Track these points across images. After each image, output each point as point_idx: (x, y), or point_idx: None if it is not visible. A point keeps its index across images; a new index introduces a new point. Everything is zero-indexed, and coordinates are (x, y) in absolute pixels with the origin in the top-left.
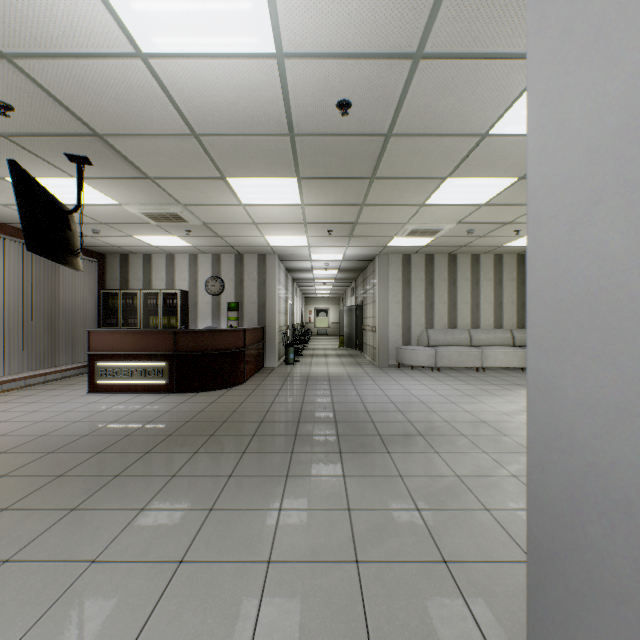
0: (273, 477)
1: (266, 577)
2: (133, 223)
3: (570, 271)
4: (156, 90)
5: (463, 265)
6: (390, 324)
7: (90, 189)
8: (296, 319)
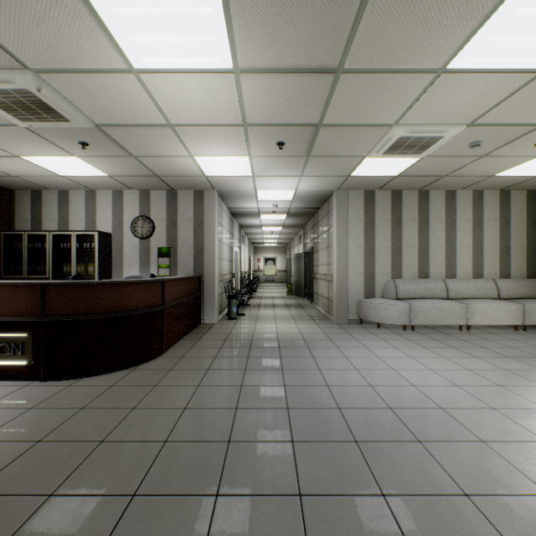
0: None
1: None
2: None
3: None
4: None
5: (436, 203)
6: (350, 272)
7: None
8: (244, 267)
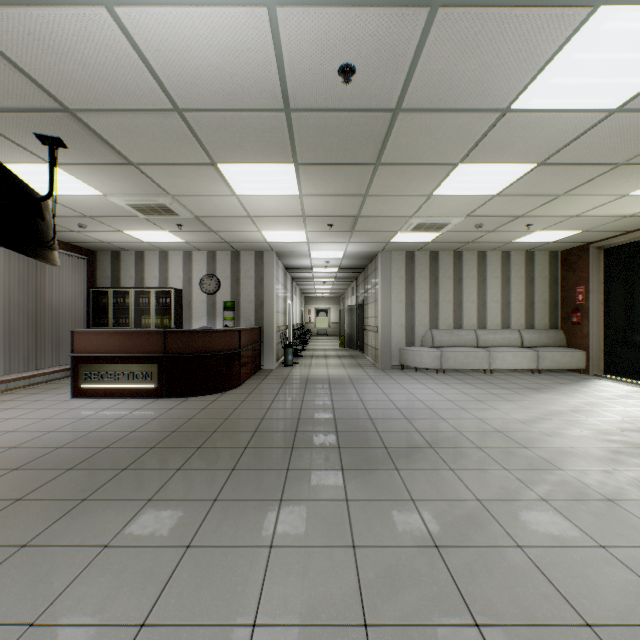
0: (265, 501)
1: None
2: (121, 216)
3: None
4: (127, 51)
5: (469, 262)
6: (393, 324)
7: (69, 177)
8: (295, 319)
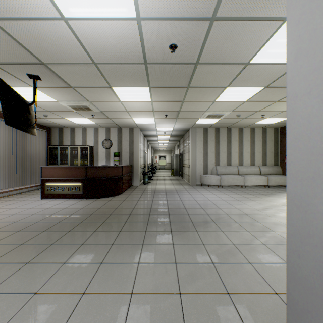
0: (135, 245)
1: (130, 303)
2: (64, 111)
3: (321, 127)
4: (73, 38)
5: (234, 133)
6: (197, 163)
7: (41, 93)
8: (149, 161)
